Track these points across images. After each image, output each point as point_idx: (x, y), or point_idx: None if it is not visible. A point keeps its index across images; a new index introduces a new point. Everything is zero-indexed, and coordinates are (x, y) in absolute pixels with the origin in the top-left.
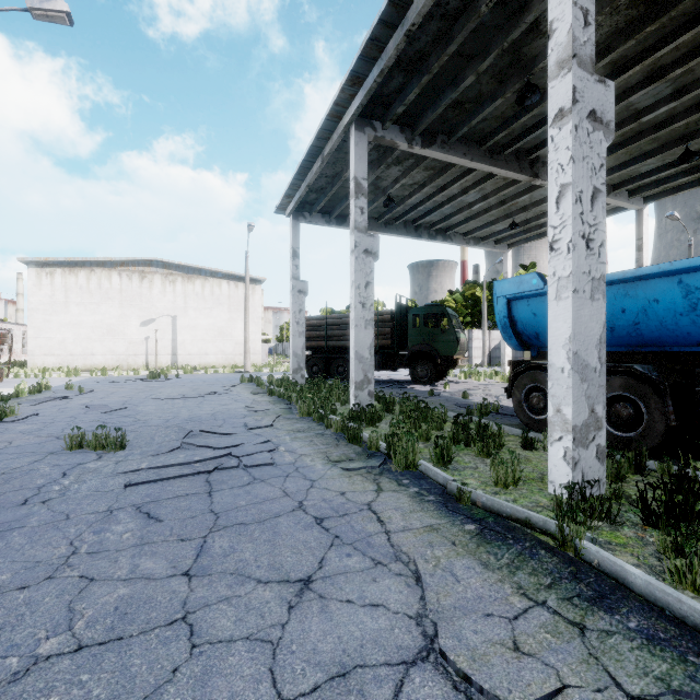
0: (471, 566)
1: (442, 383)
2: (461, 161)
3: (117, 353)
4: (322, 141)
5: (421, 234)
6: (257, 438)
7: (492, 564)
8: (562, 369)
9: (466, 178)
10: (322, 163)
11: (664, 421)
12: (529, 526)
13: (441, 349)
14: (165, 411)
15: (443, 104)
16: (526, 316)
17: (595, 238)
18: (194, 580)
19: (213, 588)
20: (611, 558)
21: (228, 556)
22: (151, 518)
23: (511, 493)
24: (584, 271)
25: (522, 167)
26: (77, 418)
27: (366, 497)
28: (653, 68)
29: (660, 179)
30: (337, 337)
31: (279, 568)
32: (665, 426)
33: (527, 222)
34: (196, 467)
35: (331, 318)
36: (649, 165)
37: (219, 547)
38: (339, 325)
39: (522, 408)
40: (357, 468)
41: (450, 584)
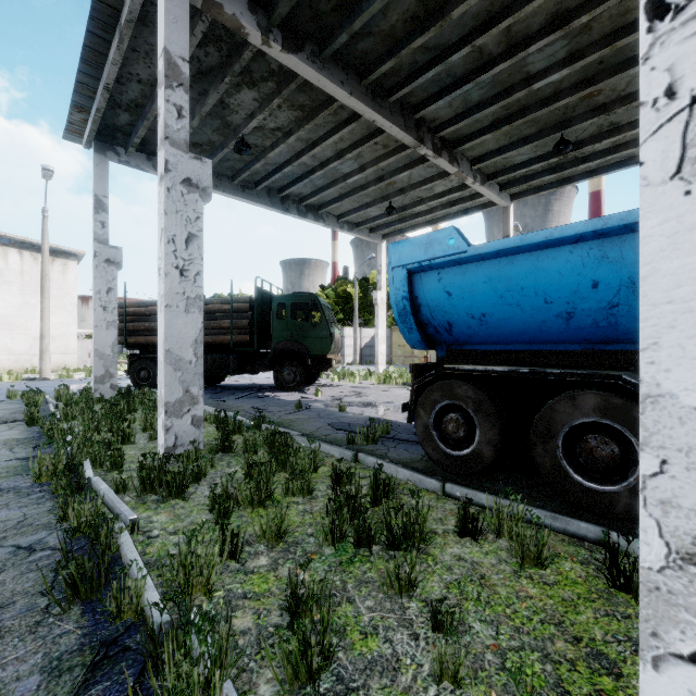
0: None
1: (313, 388)
2: (337, 91)
3: None
4: None
5: (289, 208)
6: None
7: None
8: None
9: (342, 132)
10: (120, 41)
11: None
12: None
13: (312, 347)
14: None
15: None
16: (436, 297)
17: None
18: None
19: None
20: None
21: None
22: None
23: None
24: None
25: (407, 126)
26: None
27: None
28: (558, 10)
29: (527, 175)
30: None
31: None
32: None
33: (404, 209)
34: None
35: None
36: (522, 155)
37: None
38: None
39: (431, 437)
40: None
41: None
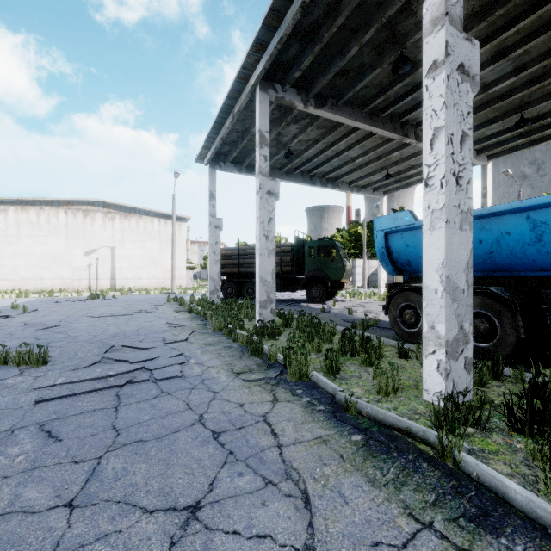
0: (359, 483)
1: (332, 301)
2: (346, 121)
3: (63, 278)
4: (232, 100)
5: (315, 182)
6: (172, 351)
7: (379, 481)
8: (436, 290)
9: (351, 136)
10: (233, 119)
11: (515, 334)
12: (410, 435)
13: (331, 274)
14: (95, 328)
15: (332, 71)
16: (400, 247)
17: (463, 176)
18: (75, 512)
19: (94, 523)
20: (490, 472)
21: (118, 480)
22: (51, 438)
23: (391, 401)
24: (455, 205)
25: (395, 128)
26: (13, 335)
27: (263, 408)
28: (499, 48)
29: (500, 141)
30: (247, 264)
31: (168, 492)
32: (516, 338)
33: (398, 174)
34: (109, 381)
35: (243, 249)
36: (492, 130)
37: (111, 469)
38: (249, 255)
39: (397, 323)
40: (256, 379)
41: (338, 507)
